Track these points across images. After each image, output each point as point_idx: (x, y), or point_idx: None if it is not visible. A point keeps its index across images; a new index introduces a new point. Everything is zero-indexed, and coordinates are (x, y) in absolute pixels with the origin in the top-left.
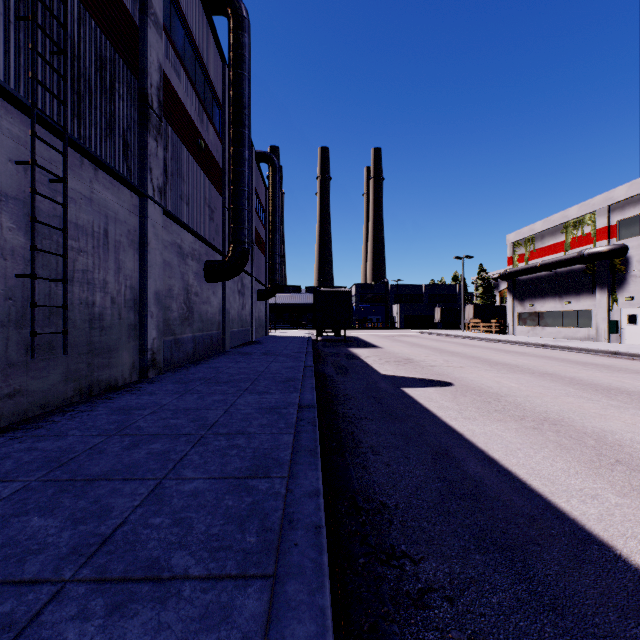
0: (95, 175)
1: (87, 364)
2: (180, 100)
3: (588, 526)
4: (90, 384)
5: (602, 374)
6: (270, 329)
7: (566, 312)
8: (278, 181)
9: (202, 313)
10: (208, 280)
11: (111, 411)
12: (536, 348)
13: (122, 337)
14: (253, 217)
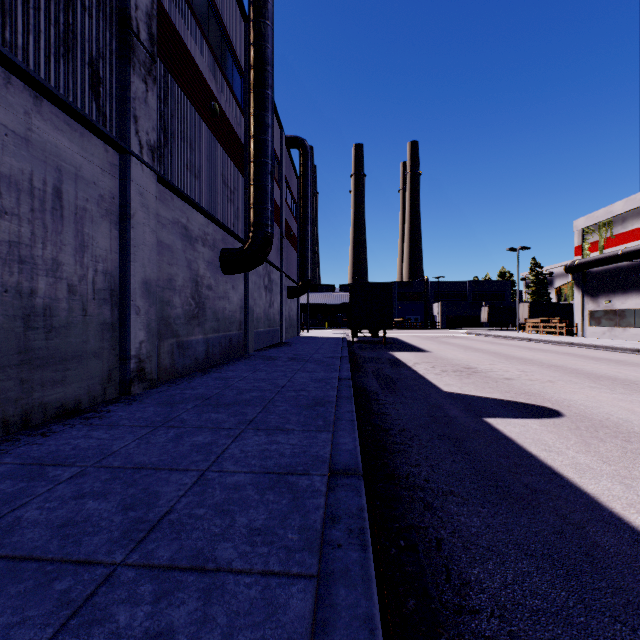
0: (36, 106)
1: (19, 381)
2: (186, 47)
3: None
4: (25, 410)
5: None
6: (302, 329)
7: None
8: (310, 167)
9: (217, 310)
10: (225, 271)
11: (16, 467)
12: (629, 354)
13: (89, 340)
14: (282, 206)
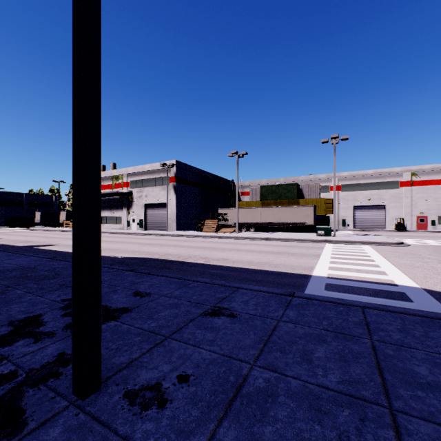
0: None
1: None
2: None
3: None
4: None
5: (112, 238)
6: None
7: (113, 217)
8: None
9: None
10: None
11: None
12: None
13: None
14: None
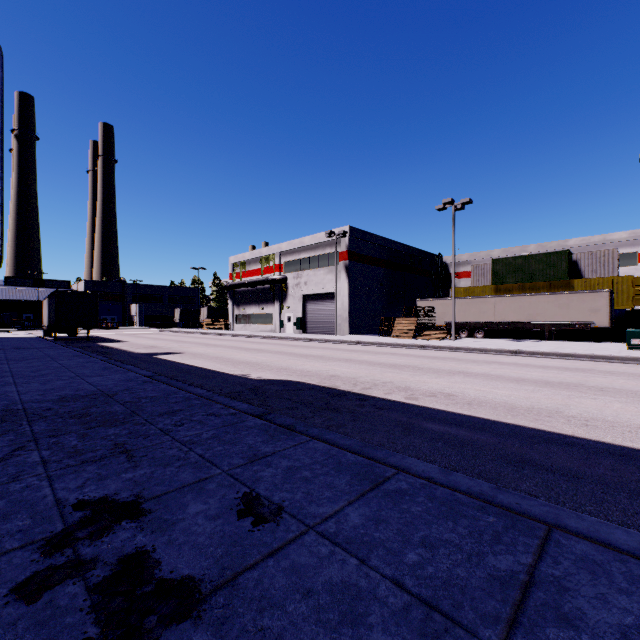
0: None
1: None
2: None
3: (208, 368)
4: None
5: (256, 345)
6: None
7: (262, 314)
8: None
9: None
10: None
11: None
12: (240, 337)
13: None
14: None
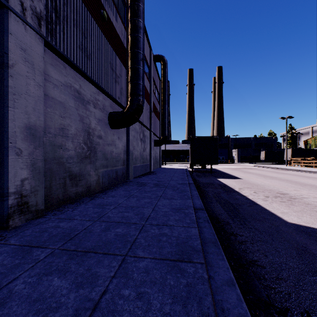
0: None
1: None
2: None
3: None
4: None
5: None
6: (162, 163)
7: None
8: (167, 72)
9: (106, 152)
10: (112, 127)
11: None
12: None
13: None
14: (151, 93)
